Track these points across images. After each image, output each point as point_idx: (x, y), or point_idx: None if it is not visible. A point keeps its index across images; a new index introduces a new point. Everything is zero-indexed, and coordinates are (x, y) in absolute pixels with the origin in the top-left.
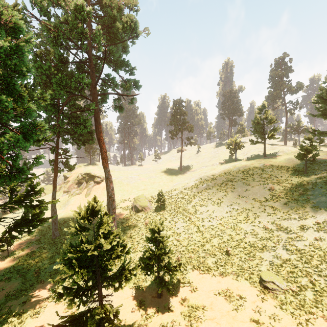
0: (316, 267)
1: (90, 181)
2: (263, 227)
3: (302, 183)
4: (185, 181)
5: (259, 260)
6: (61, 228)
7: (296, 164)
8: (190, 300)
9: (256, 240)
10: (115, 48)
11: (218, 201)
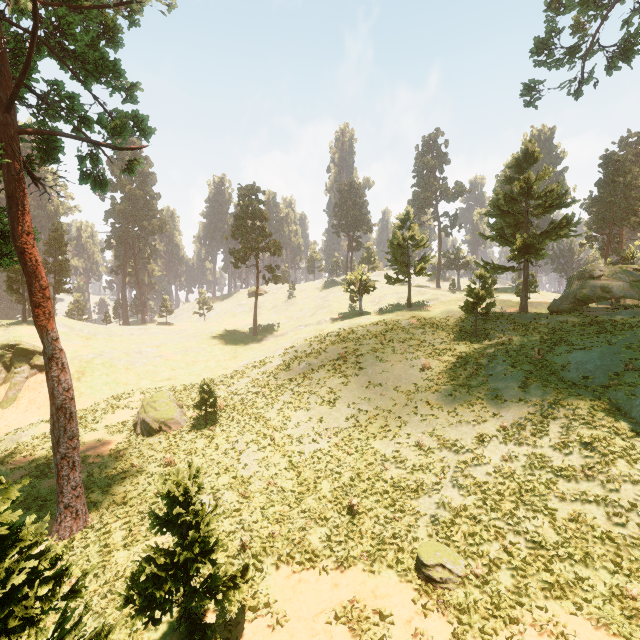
0: (510, 516)
1: (18, 364)
2: (416, 443)
3: (473, 355)
4: (264, 357)
5: (413, 516)
6: None
7: (460, 320)
8: None
9: (404, 474)
10: (76, 18)
11: (330, 396)
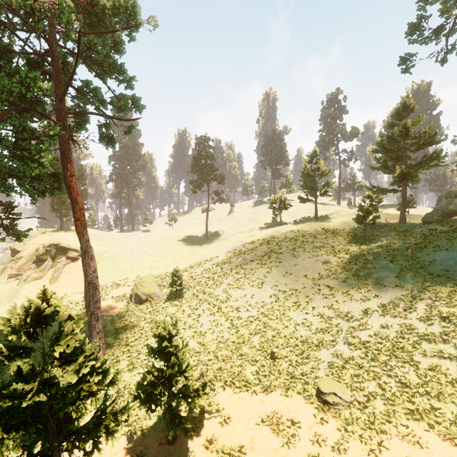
0: (385, 365)
1: (59, 256)
2: (319, 314)
3: (362, 253)
4: (213, 254)
5: (315, 362)
6: None
7: (354, 229)
8: (220, 439)
9: (310, 334)
10: (99, 40)
11: (259, 280)
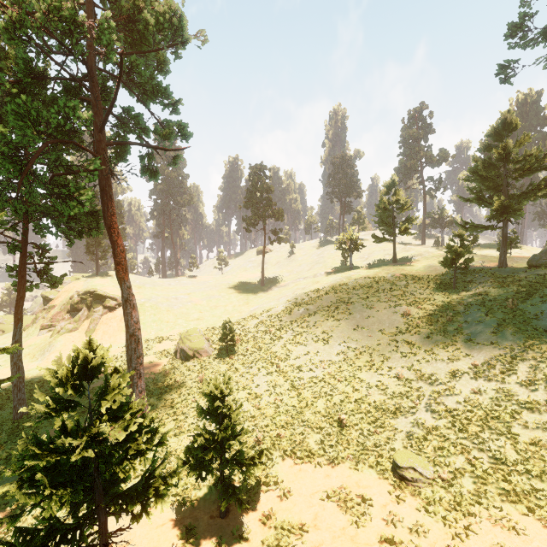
0: (476, 437)
1: (95, 305)
2: (396, 376)
3: (451, 304)
4: (270, 303)
5: (391, 432)
6: (33, 397)
7: (441, 274)
8: (278, 514)
9: (385, 399)
10: (141, 61)
11: (324, 335)
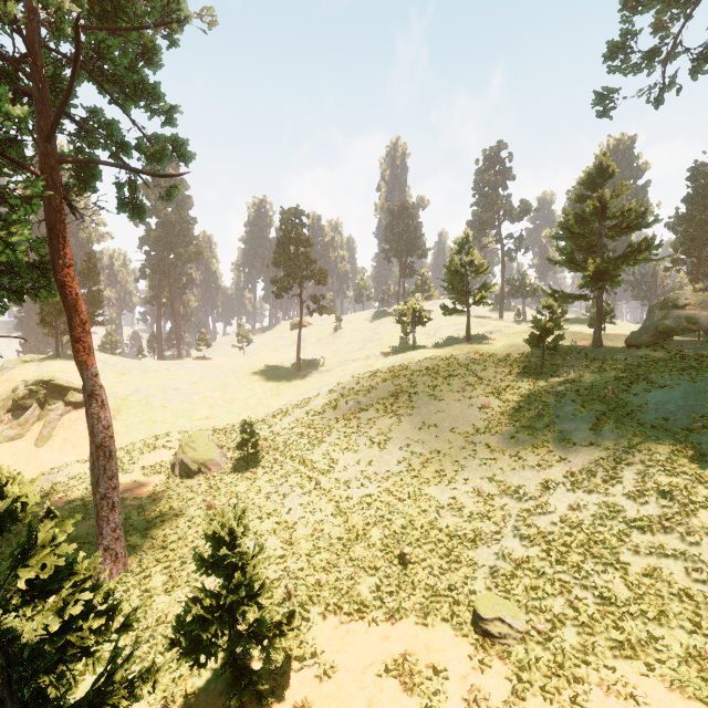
0: (577, 569)
1: (52, 401)
2: (474, 490)
3: (539, 394)
4: (309, 395)
5: (470, 567)
6: None
7: (525, 355)
8: (317, 705)
9: (461, 522)
10: (115, 41)
11: (381, 437)
